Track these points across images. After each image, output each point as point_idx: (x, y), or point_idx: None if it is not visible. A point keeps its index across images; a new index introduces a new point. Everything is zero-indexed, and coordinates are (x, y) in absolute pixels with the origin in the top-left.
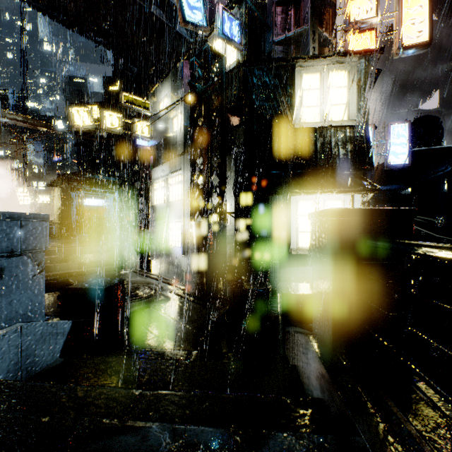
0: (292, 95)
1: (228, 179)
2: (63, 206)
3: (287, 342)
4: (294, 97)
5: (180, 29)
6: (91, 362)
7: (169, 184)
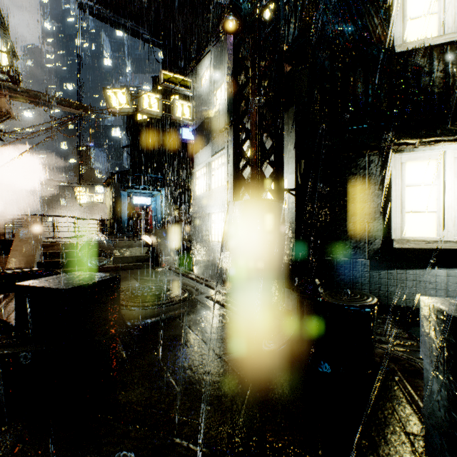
0: (387, 5)
1: (285, 144)
2: (114, 204)
3: None
4: (392, 6)
5: (225, 1)
6: None
7: (211, 169)
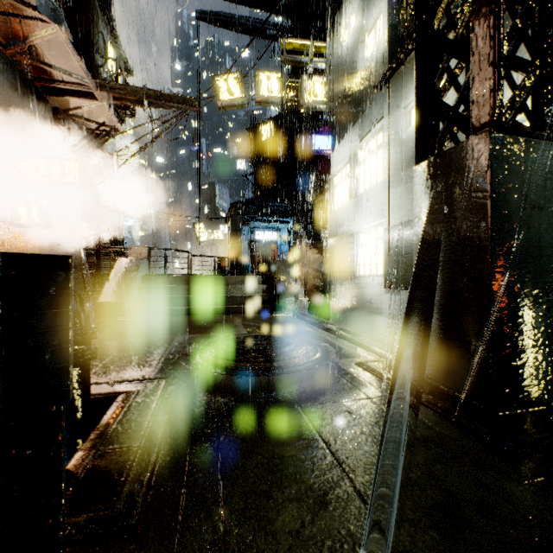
0: None
1: None
2: (234, 240)
3: None
4: None
5: None
6: None
7: (357, 163)
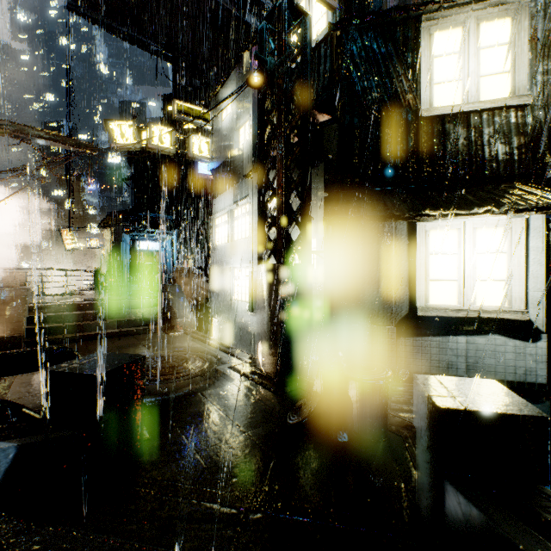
0: (415, 67)
1: (314, 202)
2: (113, 251)
3: (452, 518)
4: (419, 68)
5: (250, 18)
6: (27, 549)
7: (233, 217)
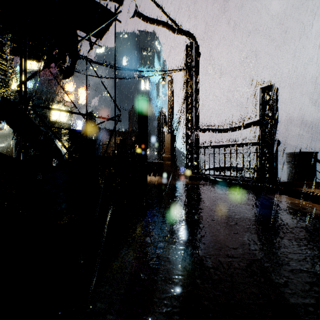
0: (49, 110)
1: None
2: None
3: None
4: (50, 111)
5: None
6: None
7: None
